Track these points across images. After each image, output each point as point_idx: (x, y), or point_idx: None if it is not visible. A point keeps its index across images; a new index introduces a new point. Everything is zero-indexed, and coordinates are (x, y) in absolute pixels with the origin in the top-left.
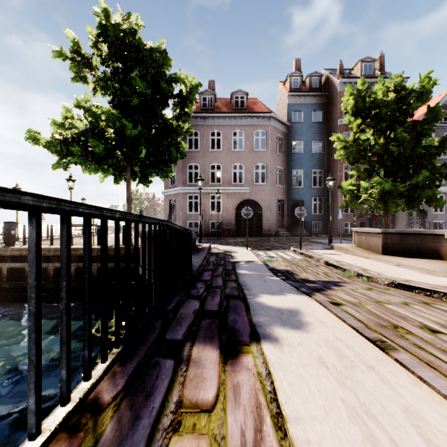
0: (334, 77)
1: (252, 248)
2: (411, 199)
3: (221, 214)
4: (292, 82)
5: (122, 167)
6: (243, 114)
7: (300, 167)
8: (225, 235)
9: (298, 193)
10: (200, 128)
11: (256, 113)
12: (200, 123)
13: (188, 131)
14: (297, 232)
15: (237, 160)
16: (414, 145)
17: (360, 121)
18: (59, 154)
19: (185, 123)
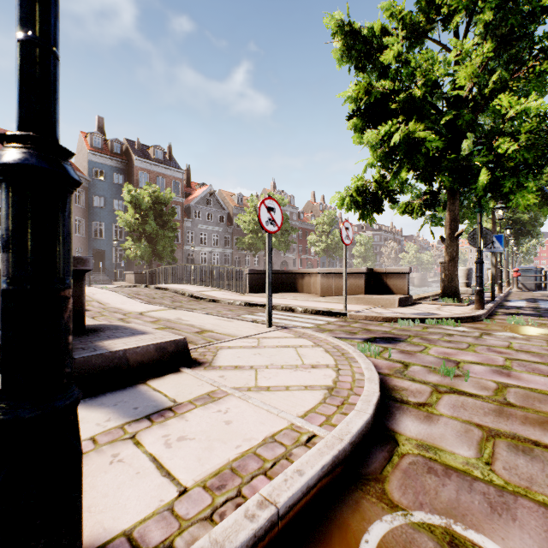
0: (132, 152)
1: None
2: (159, 256)
3: None
4: (94, 141)
5: None
6: None
7: (102, 220)
8: None
9: (100, 243)
10: None
11: None
12: None
13: None
14: (98, 278)
15: None
16: (163, 227)
17: (132, 208)
18: None
19: None
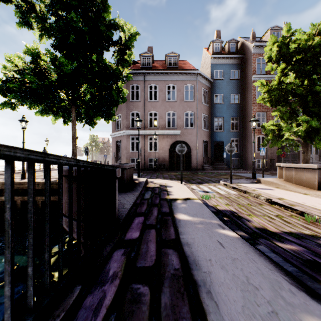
0: (248, 42)
1: (185, 182)
2: None
3: (157, 152)
4: (215, 47)
5: (69, 110)
6: (175, 71)
7: (221, 115)
8: (161, 169)
9: (219, 136)
10: (140, 83)
11: (186, 70)
12: (140, 79)
13: (127, 76)
14: (218, 167)
15: (170, 109)
16: None
17: (284, 66)
18: (2, 93)
19: (124, 68)
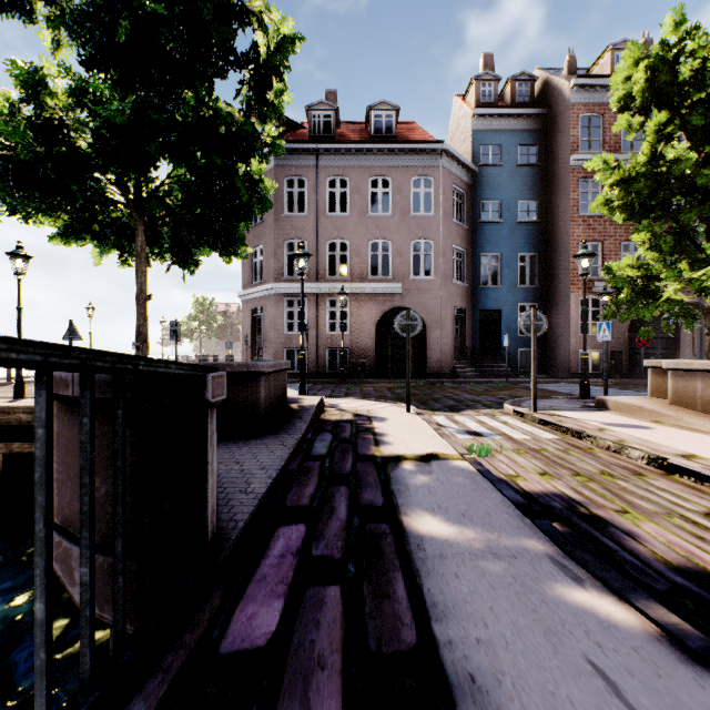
0: (560, 79)
1: (416, 406)
2: None
3: (348, 336)
4: (481, 92)
5: (133, 229)
6: (390, 145)
7: (496, 249)
8: (357, 375)
9: (492, 297)
10: (308, 173)
11: (415, 143)
12: (308, 163)
13: (273, 144)
14: (490, 369)
15: (378, 234)
16: None
17: (665, 117)
18: None
19: (265, 123)
